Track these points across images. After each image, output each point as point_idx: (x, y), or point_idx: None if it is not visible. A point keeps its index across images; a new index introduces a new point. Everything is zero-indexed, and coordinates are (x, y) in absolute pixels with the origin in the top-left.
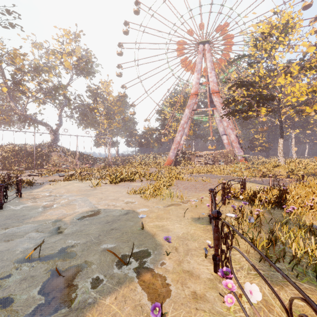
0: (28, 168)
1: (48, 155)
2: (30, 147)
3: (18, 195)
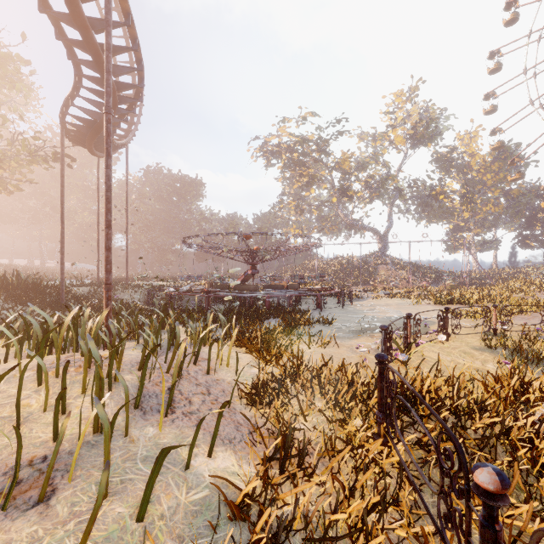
0: (354, 284)
1: (374, 269)
2: (357, 260)
3: (350, 303)
